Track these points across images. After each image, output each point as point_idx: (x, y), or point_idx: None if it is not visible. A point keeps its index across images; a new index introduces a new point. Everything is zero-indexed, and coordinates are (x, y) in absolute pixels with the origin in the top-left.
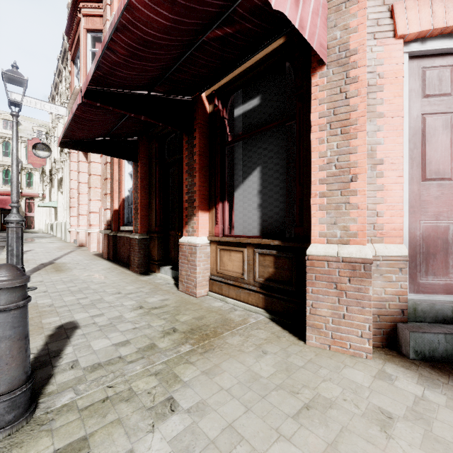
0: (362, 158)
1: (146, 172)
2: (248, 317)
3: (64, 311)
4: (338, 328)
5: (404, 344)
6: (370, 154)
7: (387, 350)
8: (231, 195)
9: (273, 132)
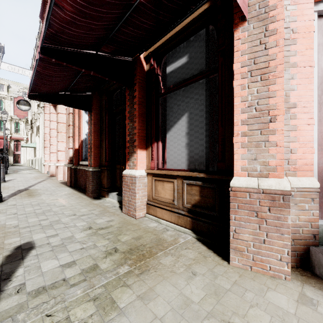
0: (280, 101)
1: (98, 119)
2: (178, 237)
3: (26, 231)
4: (259, 251)
5: (317, 266)
6: (285, 99)
7: (301, 271)
8: (163, 136)
9: (198, 84)
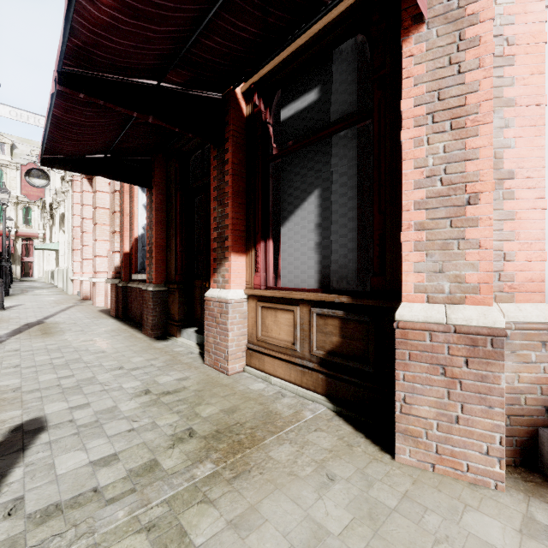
0: (487, 166)
1: (163, 202)
2: (301, 409)
3: (33, 398)
4: (448, 437)
5: None
6: (493, 163)
7: (524, 472)
8: (276, 231)
9: (338, 138)
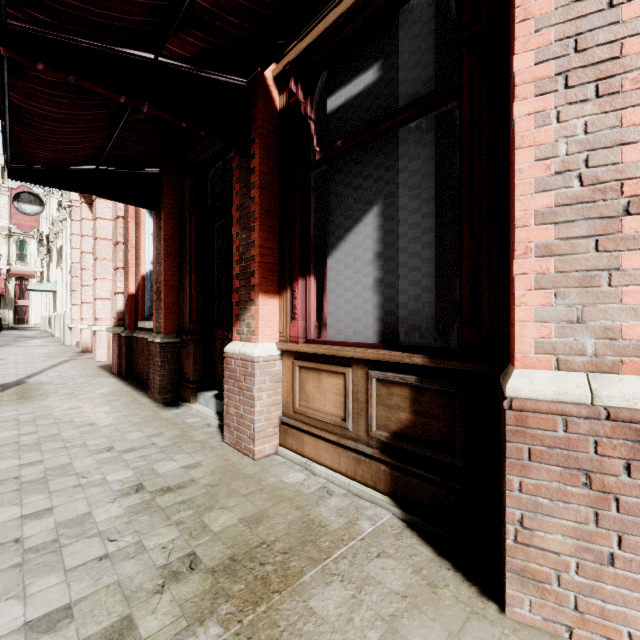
0: None
1: (174, 229)
2: (356, 516)
3: None
4: (595, 586)
5: None
6: None
7: None
8: (320, 264)
9: (407, 132)
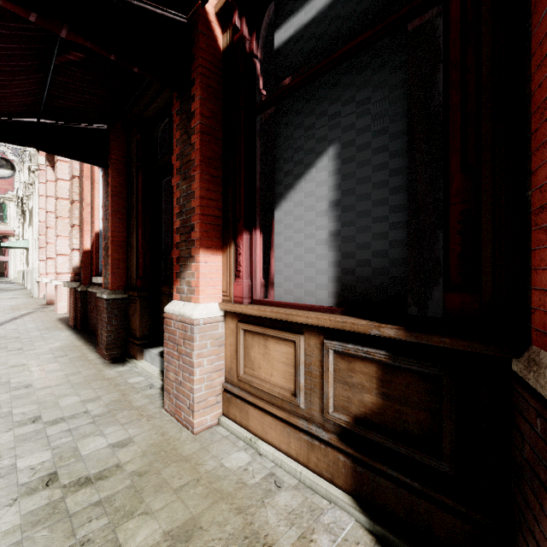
0: None
1: (122, 185)
2: (311, 526)
3: None
4: None
5: None
6: None
7: None
8: (267, 217)
9: (371, 55)
